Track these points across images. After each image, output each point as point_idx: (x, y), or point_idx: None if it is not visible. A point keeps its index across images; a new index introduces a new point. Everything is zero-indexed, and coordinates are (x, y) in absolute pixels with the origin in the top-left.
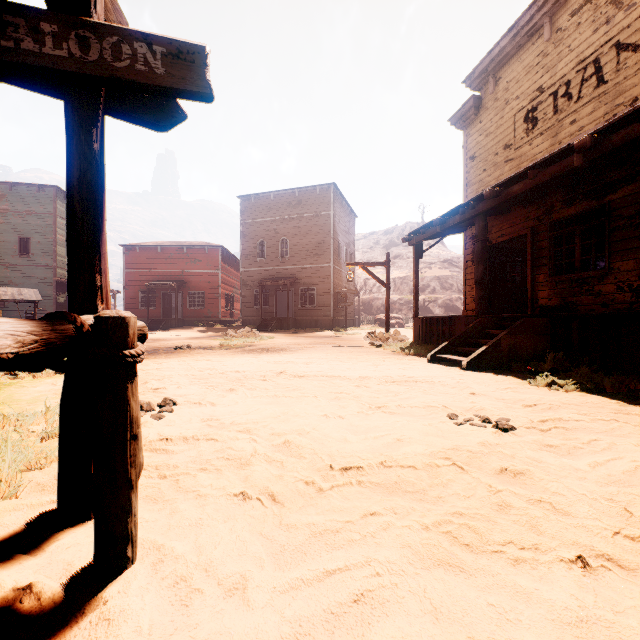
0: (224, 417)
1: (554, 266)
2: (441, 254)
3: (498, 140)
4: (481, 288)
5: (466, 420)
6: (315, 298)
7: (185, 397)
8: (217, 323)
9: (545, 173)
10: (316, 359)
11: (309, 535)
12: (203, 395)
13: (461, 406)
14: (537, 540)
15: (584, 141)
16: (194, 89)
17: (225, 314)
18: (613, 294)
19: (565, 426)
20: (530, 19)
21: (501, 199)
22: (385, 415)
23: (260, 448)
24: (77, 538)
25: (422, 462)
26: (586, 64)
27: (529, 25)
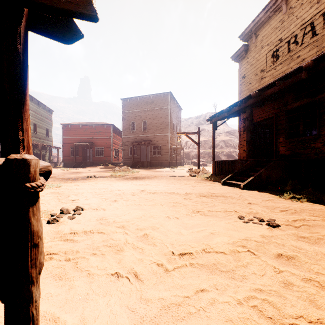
0: (109, 218)
1: (288, 133)
2: (225, 128)
3: (257, 67)
4: (249, 145)
5: (249, 220)
6: (160, 151)
7: (89, 205)
8: (110, 164)
9: (285, 83)
10: (161, 183)
11: (160, 308)
12: (99, 204)
13: (244, 211)
14: (319, 315)
15: (309, 64)
16: (85, 12)
17: (114, 159)
18: (321, 148)
19: (308, 224)
20: (275, 2)
21: (260, 97)
22: (202, 216)
23: (129, 239)
24: (1, 311)
25: (228, 249)
26: (306, 25)
27: (274, 6)
